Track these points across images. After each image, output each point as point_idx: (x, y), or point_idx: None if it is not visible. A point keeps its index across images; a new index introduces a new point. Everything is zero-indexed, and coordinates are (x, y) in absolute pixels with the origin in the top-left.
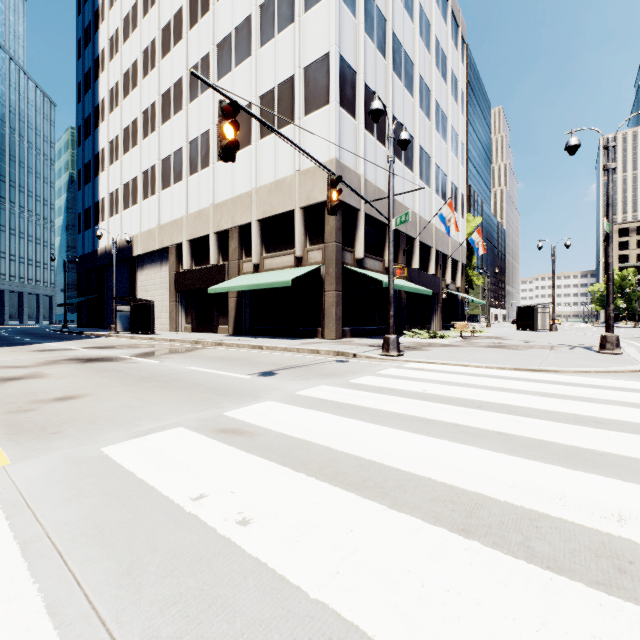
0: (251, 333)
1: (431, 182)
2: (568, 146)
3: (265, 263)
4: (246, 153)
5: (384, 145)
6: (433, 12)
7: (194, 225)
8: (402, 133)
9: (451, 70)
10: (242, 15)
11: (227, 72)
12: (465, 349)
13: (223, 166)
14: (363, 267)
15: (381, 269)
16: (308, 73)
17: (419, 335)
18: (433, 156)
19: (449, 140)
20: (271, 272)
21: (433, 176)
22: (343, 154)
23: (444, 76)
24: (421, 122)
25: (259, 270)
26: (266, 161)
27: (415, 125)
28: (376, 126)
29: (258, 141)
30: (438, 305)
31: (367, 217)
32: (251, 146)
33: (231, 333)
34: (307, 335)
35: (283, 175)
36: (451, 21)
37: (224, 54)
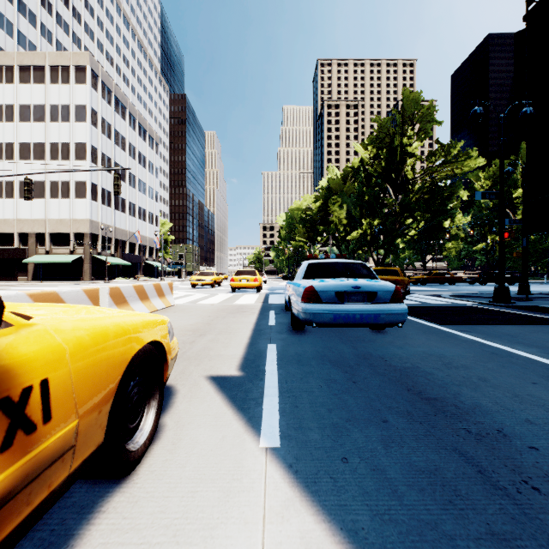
0: (43, 280)
1: (136, 215)
2: (155, 234)
3: (53, 250)
4: (41, 201)
5: (111, 207)
6: (137, 143)
7: (0, 225)
8: (111, 229)
9: (149, 161)
10: (39, 140)
11: (28, 160)
12: (129, 281)
13: (24, 202)
14: (101, 255)
15: (110, 255)
16: (77, 184)
17: (121, 279)
18: (137, 204)
19: (148, 194)
20: (58, 255)
21: (137, 213)
22: (92, 216)
23: (145, 166)
24: (131, 191)
25: (50, 253)
26: (54, 209)
27: (127, 194)
28: (107, 201)
29: (49, 199)
30: (141, 268)
31: (103, 236)
32: (45, 200)
33: (31, 280)
34: (76, 280)
35: (64, 217)
36: (149, 139)
37: (25, 150)
